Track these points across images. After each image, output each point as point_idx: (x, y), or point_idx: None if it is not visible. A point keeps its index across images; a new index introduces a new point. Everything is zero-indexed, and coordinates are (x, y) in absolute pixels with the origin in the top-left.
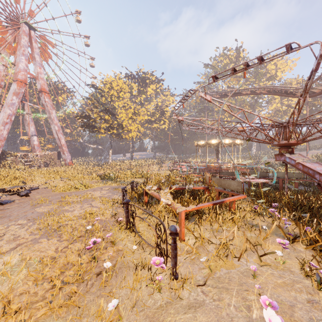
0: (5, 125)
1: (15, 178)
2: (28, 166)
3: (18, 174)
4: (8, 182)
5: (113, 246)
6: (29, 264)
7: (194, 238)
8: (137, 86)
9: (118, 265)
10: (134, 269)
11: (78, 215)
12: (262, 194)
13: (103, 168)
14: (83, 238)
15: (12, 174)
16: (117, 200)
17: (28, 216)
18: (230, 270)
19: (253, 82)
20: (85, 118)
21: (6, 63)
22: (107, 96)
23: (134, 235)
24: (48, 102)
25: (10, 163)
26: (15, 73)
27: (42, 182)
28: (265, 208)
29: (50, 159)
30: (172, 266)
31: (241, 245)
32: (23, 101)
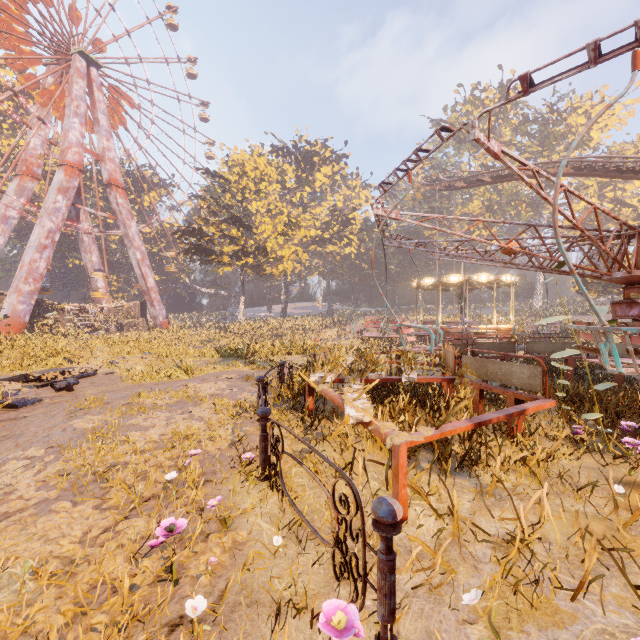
0: (43, 251)
1: (56, 353)
2: (85, 329)
3: (61, 346)
4: (40, 361)
5: (226, 531)
6: (7, 580)
7: (433, 514)
8: (294, 169)
9: (231, 595)
10: (272, 614)
11: (157, 438)
12: (595, 400)
13: (228, 335)
14: (156, 503)
15: (51, 346)
16: (247, 406)
17: (52, 438)
18: (553, 635)
19: (537, 154)
20: (192, 235)
21: (46, 132)
22: (236, 190)
23: (279, 499)
24: (122, 205)
25: (52, 324)
26: (61, 151)
27: (104, 362)
28: (604, 434)
29: (127, 316)
30: (383, 620)
31: (568, 547)
32: (76, 205)
